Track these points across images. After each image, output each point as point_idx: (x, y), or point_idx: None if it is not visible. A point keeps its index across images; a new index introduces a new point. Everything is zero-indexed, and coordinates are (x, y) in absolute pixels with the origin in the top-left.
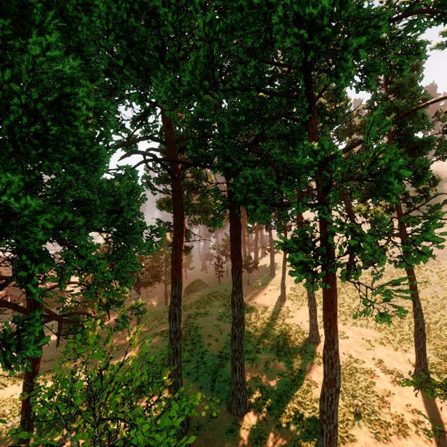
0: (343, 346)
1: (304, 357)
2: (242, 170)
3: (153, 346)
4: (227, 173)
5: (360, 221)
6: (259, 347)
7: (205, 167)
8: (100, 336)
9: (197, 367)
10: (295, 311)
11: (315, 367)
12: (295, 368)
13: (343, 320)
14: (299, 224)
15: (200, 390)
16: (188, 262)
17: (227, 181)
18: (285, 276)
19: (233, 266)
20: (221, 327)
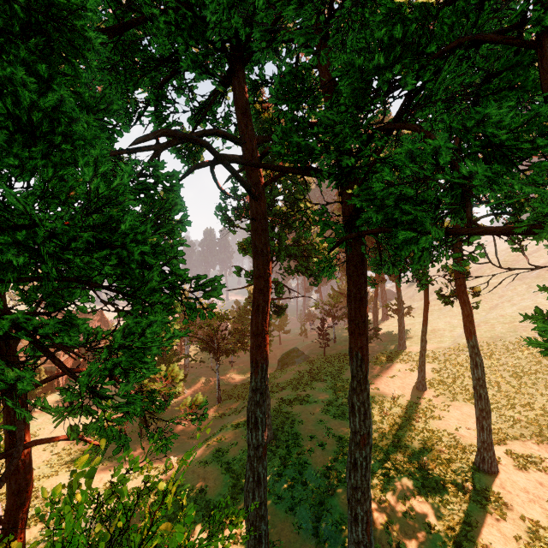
0: (544, 485)
1: (471, 498)
2: (369, 179)
3: (232, 442)
4: (342, 185)
5: (543, 269)
6: (389, 467)
7: (305, 175)
8: (172, 416)
9: (292, 487)
10: (444, 409)
11: (495, 522)
12: (458, 518)
13: (537, 435)
14: (458, 274)
15: (296, 531)
16: (283, 324)
17: (342, 200)
18: (425, 352)
19: (353, 345)
20: (328, 424)
